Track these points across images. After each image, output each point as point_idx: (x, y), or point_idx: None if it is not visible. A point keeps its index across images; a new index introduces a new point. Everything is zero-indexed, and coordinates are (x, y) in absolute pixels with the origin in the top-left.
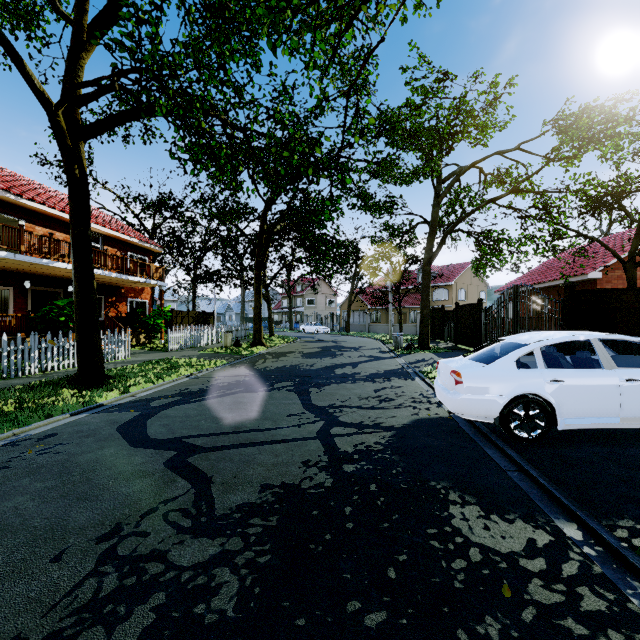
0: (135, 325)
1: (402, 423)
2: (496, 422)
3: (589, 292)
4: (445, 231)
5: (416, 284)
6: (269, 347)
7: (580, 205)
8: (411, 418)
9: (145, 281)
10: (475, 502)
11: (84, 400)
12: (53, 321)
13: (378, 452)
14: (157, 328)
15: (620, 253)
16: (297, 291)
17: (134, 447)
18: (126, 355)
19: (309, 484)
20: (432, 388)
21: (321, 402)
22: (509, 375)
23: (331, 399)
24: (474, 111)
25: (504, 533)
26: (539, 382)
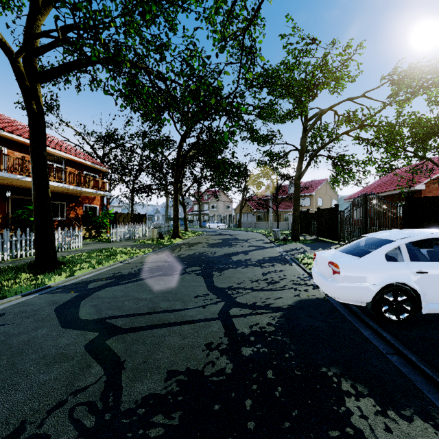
0: (87, 223)
1: (287, 304)
2: (368, 306)
3: (424, 199)
4: (311, 155)
5: (287, 194)
6: (184, 239)
7: (415, 134)
8: (294, 299)
9: (95, 192)
10: (368, 393)
11: (35, 283)
12: (25, 220)
13: (271, 334)
14: (103, 225)
15: (438, 171)
16: (204, 199)
17: (64, 328)
18: (79, 245)
19: (211, 370)
20: (306, 272)
21: (221, 284)
22: (380, 267)
23: (229, 282)
24: (333, 67)
25: (407, 436)
26: (406, 273)
